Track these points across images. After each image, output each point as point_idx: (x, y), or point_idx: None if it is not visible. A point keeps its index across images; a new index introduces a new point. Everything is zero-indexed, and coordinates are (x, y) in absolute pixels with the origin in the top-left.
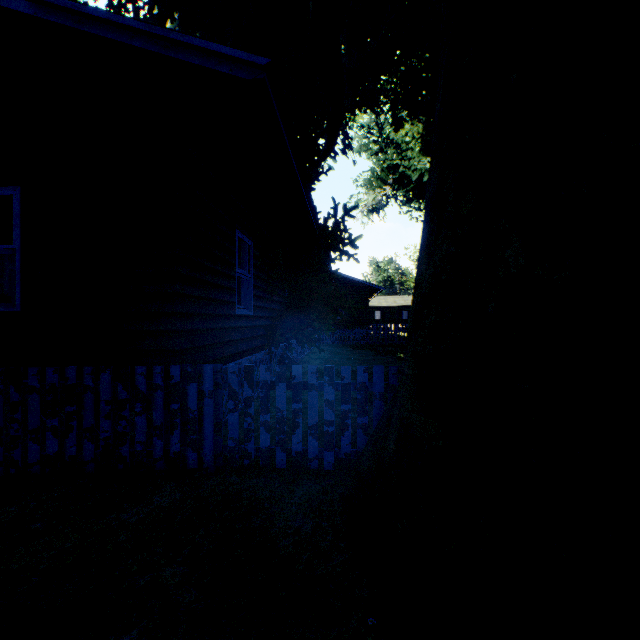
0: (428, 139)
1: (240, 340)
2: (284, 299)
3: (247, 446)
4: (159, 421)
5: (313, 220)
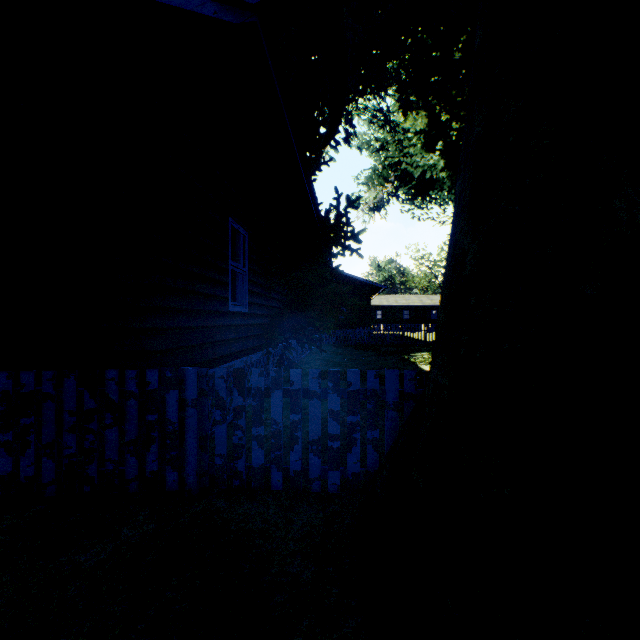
0: (431, 135)
1: (234, 340)
2: (283, 296)
3: (237, 464)
4: (133, 435)
5: (314, 211)
